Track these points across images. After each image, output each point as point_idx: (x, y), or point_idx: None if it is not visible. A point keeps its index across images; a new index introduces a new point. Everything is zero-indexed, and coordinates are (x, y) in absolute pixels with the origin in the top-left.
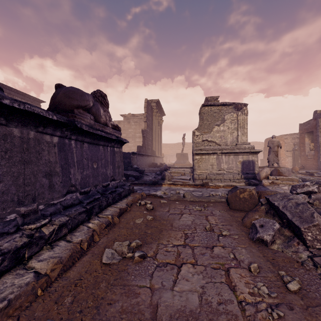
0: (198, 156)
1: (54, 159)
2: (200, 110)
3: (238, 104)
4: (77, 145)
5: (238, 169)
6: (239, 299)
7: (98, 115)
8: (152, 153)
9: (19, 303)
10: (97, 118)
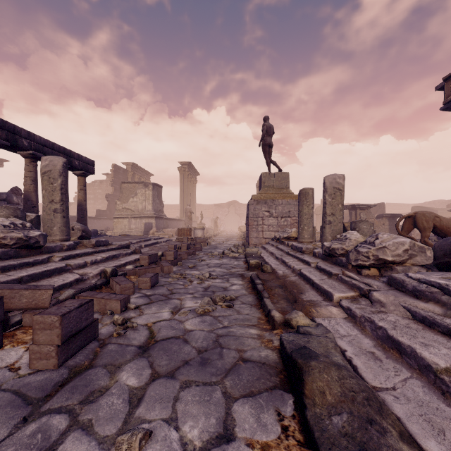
0: (116, 219)
1: None
2: (120, 186)
3: (146, 182)
4: None
5: (142, 228)
6: None
7: (11, 200)
8: None
9: None
10: (11, 202)
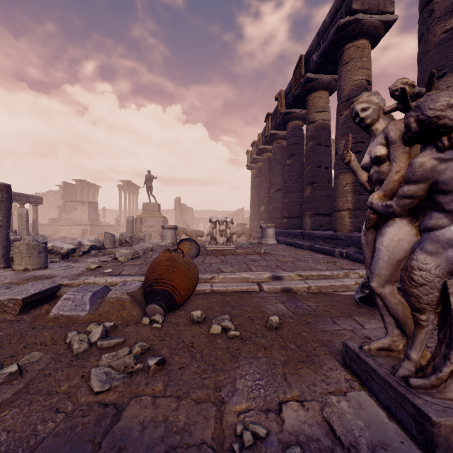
0: (62, 226)
1: None
2: (65, 203)
3: (84, 201)
4: None
5: (81, 232)
6: None
7: None
8: None
9: None
10: None
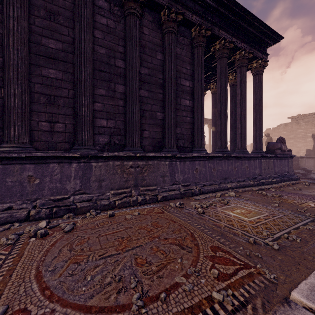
0: None
1: (272, 165)
2: None
3: None
4: (276, 161)
5: None
6: None
7: (281, 148)
8: None
9: (274, 188)
10: (281, 149)
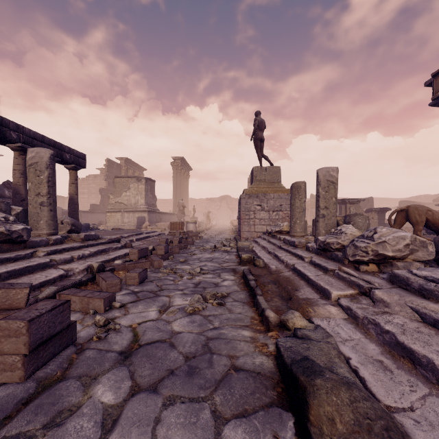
0: (109, 213)
1: None
2: (114, 180)
3: (139, 177)
4: None
5: (135, 222)
6: None
7: (3, 194)
8: None
9: None
10: (2, 196)
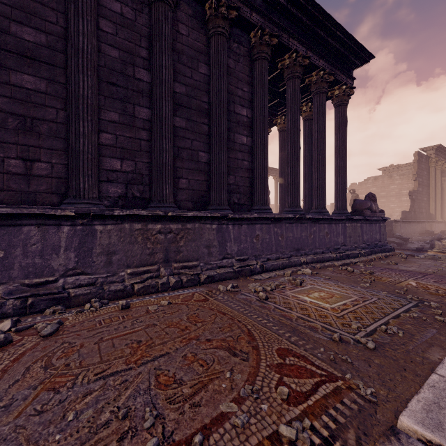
0: None
1: (359, 231)
2: None
3: None
4: (365, 225)
5: None
6: (425, 270)
7: (371, 208)
8: (428, 217)
9: (363, 262)
10: (371, 210)
